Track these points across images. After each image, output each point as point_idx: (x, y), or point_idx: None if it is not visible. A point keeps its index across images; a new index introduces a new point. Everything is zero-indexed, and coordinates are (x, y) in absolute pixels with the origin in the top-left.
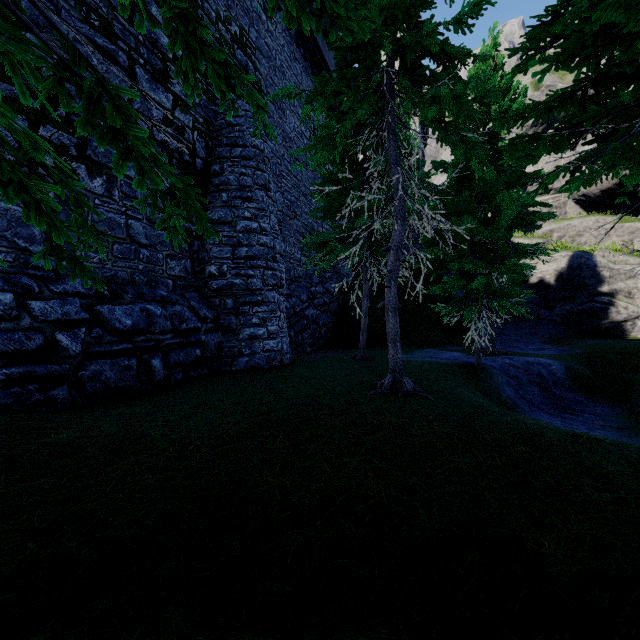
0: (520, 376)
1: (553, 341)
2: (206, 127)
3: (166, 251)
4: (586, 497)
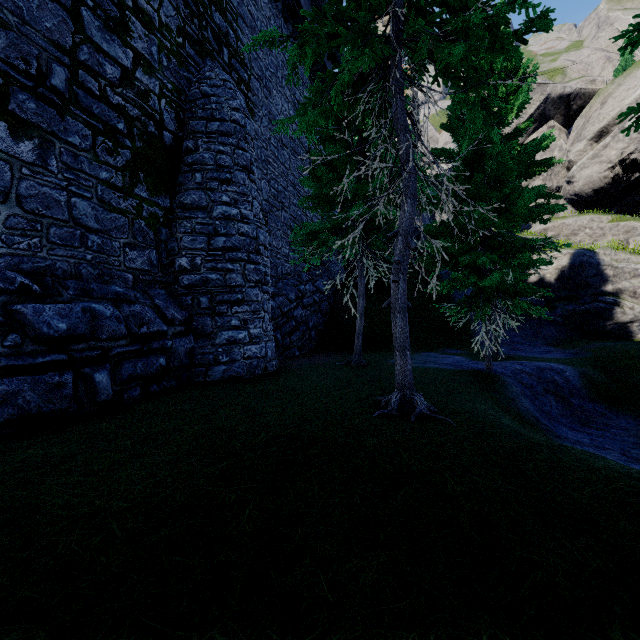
0: (534, 384)
1: (557, 343)
2: (177, 96)
3: (124, 239)
4: None
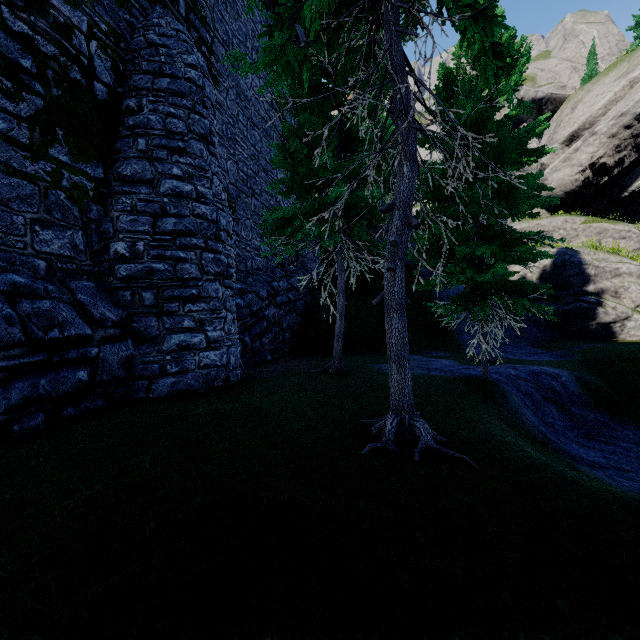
0: (533, 392)
1: (542, 344)
2: (114, 41)
3: (32, 213)
4: None
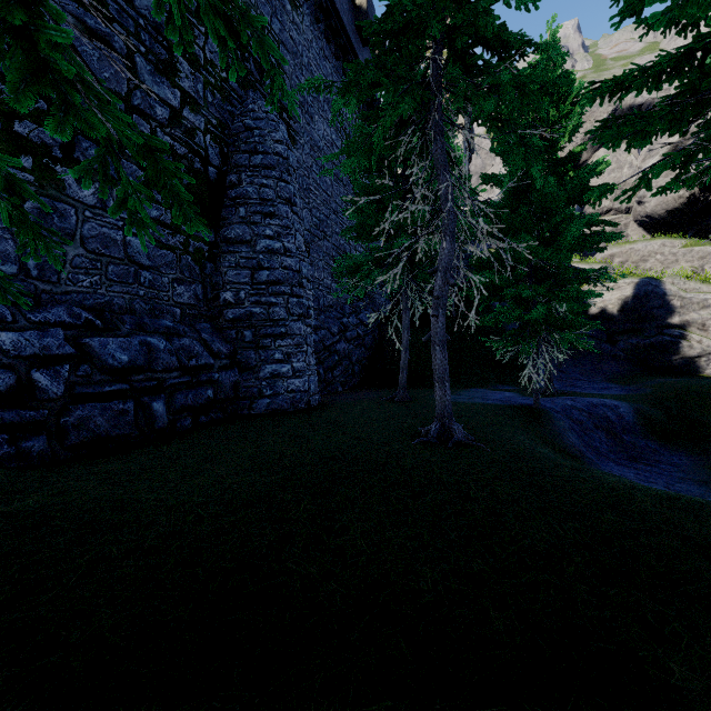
0: (584, 420)
1: (618, 379)
2: (221, 130)
3: (173, 274)
4: (710, 590)
